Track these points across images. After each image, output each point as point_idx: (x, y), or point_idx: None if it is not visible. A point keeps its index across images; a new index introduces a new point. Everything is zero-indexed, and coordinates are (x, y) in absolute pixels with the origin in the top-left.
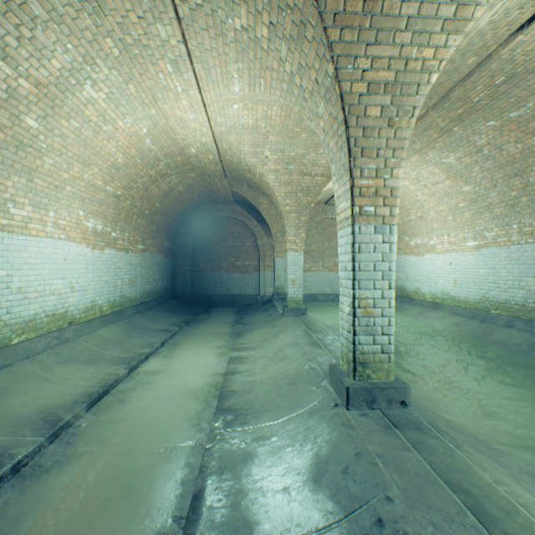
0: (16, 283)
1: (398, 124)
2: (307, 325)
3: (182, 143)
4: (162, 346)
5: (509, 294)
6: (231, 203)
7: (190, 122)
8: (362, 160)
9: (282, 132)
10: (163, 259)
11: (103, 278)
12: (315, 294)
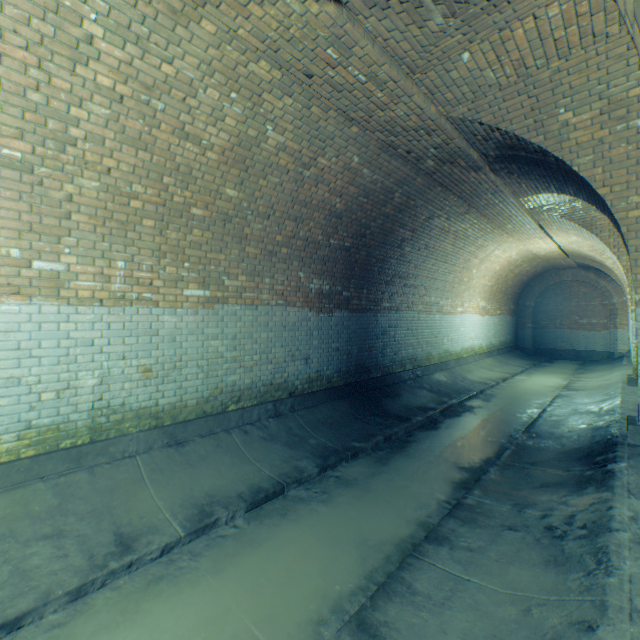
0: (464, 333)
1: None
2: None
3: (535, 252)
4: (521, 373)
5: None
6: (574, 268)
7: (542, 247)
8: None
9: None
10: (509, 319)
11: (483, 332)
12: None
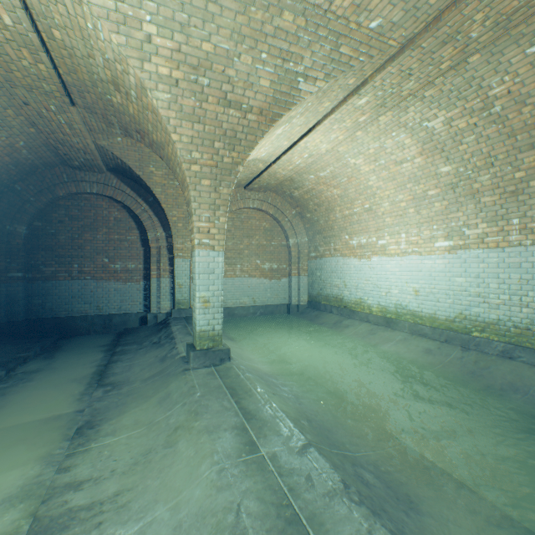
0: None
1: None
2: (238, 399)
3: None
4: None
5: (504, 313)
6: (102, 171)
7: None
8: None
9: None
10: None
11: None
12: (232, 307)
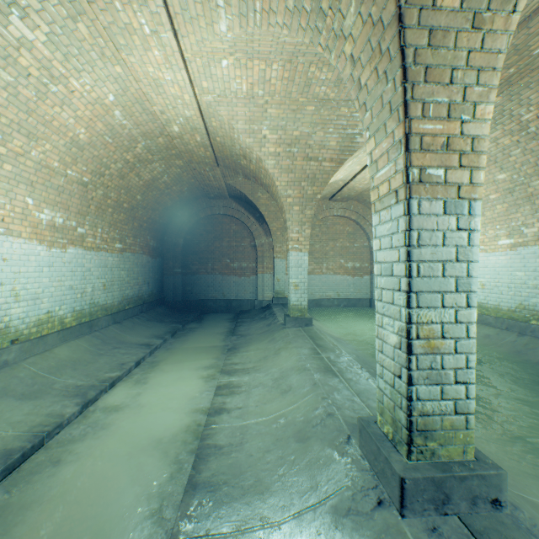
0: None
1: (489, 25)
2: (314, 340)
3: (161, 117)
4: (137, 366)
5: None
6: (226, 198)
7: (167, 85)
8: (425, 88)
9: (284, 103)
10: (148, 260)
11: (65, 283)
12: (319, 299)
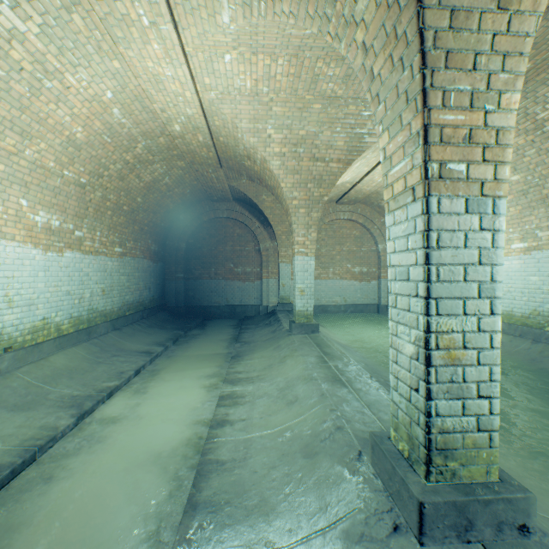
0: None
1: (516, 5)
2: (320, 347)
3: (162, 116)
4: (137, 375)
5: None
6: (230, 201)
7: (167, 82)
8: (446, 75)
9: (290, 101)
10: (150, 265)
11: (61, 288)
12: (325, 305)
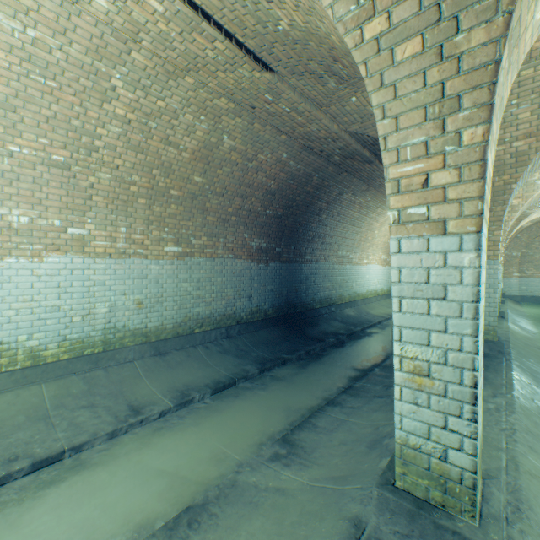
0: (369, 279)
1: None
2: None
3: None
4: None
5: None
6: None
7: None
8: None
9: None
10: None
11: (384, 279)
12: (537, 296)
